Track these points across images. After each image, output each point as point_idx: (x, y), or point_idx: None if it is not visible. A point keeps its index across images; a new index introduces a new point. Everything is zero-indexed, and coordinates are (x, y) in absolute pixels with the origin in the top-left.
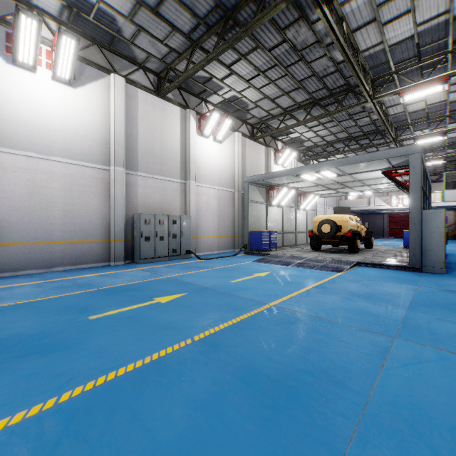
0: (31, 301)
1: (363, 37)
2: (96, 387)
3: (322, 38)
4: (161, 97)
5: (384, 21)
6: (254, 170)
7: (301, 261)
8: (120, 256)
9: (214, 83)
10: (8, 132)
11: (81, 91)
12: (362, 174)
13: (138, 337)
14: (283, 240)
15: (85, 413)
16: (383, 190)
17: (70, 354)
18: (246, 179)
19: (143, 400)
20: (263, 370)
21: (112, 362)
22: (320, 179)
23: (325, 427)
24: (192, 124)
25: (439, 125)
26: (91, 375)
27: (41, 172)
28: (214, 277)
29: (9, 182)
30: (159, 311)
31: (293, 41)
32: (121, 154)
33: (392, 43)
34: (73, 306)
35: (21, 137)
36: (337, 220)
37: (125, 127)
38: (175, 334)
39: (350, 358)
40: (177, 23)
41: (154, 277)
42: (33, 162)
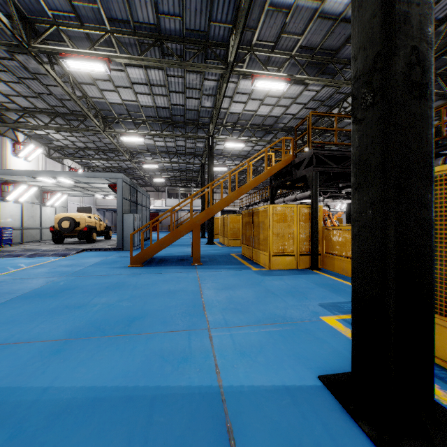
0: None
1: (89, 89)
2: None
3: None
4: None
5: (101, 88)
6: None
7: (35, 252)
8: None
9: None
10: None
11: None
12: (96, 184)
13: None
14: (23, 236)
15: None
16: None
17: None
18: None
19: None
20: None
21: None
22: (61, 183)
23: None
24: None
25: (157, 157)
26: None
27: None
28: None
29: None
30: None
31: (24, 63)
32: None
33: (111, 101)
34: None
35: None
36: (76, 218)
37: None
38: None
39: (27, 286)
40: None
41: None
42: None
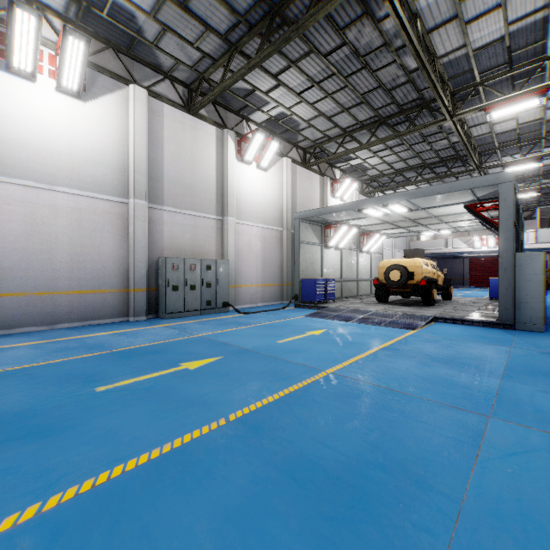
0: (25, 367)
1: (441, 39)
2: (95, 487)
3: (391, 41)
4: (192, 114)
5: (468, 18)
6: (306, 204)
7: (364, 315)
8: (141, 309)
9: (257, 96)
10: (1, 155)
11: (93, 106)
12: (439, 209)
13: (157, 416)
14: (342, 290)
15: (77, 527)
16: (464, 229)
17: (66, 440)
18: (297, 215)
19: (157, 506)
20: (319, 463)
21: (120, 451)
22: (387, 215)
23: (405, 548)
24: (231, 147)
25: (532, 149)
26: (91, 469)
27: (43, 206)
28: (257, 336)
29: (2, 217)
30: (186, 381)
31: (354, 44)
32: (142, 183)
33: (477, 46)
34: (78, 373)
35: (17, 161)
36: (408, 265)
37: (148, 151)
38: (205, 412)
39: (433, 446)
40: (211, 22)
41: (182, 336)
42: (32, 193)
